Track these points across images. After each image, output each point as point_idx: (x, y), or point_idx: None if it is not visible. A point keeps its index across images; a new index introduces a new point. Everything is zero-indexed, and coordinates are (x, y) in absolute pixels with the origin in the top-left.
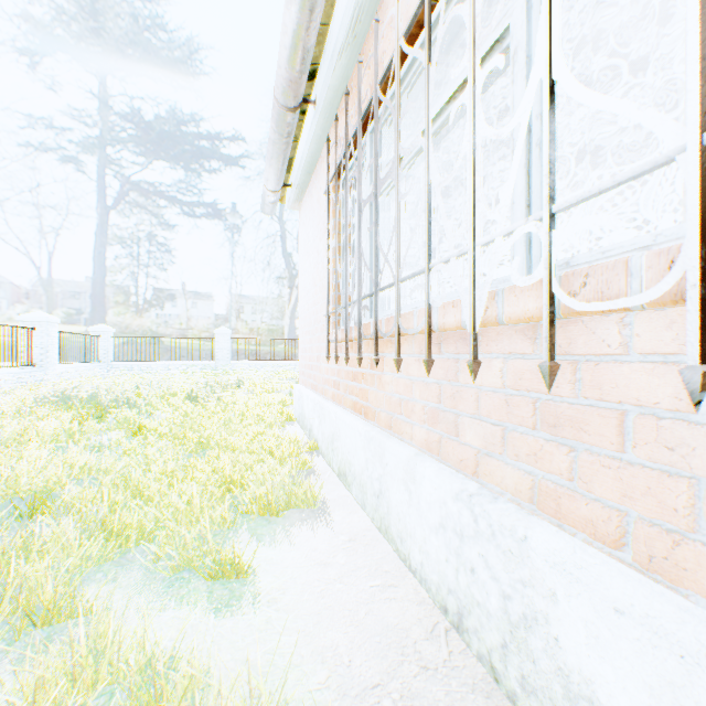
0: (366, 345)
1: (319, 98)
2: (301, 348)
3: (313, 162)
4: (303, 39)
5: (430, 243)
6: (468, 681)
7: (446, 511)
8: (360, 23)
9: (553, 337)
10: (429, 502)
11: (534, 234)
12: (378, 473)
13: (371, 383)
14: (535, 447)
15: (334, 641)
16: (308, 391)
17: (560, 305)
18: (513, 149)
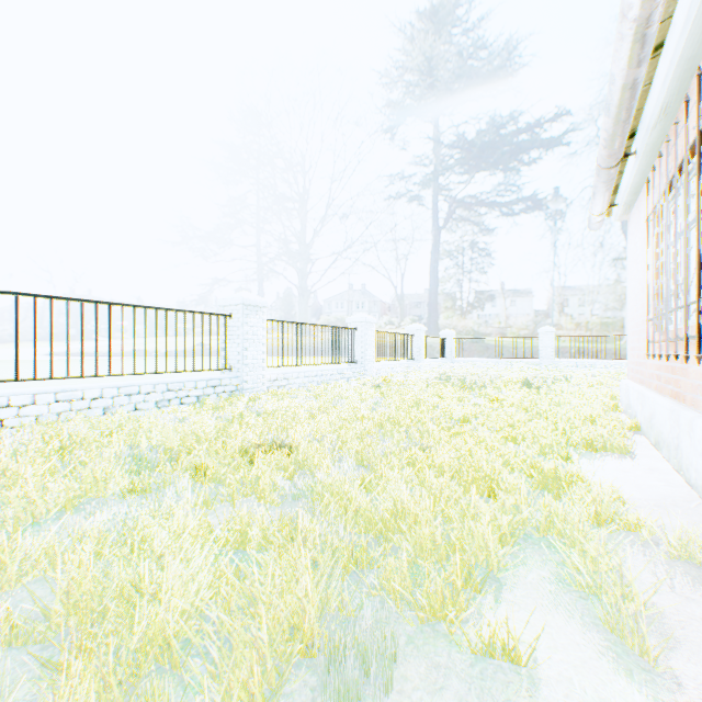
0: (677, 345)
1: (637, 152)
2: (629, 346)
3: (638, 186)
4: (618, 135)
5: (699, 285)
6: (699, 513)
7: None
8: (668, 108)
9: None
10: (697, 439)
11: None
12: (675, 433)
13: (680, 374)
14: None
15: (621, 487)
16: (633, 384)
17: None
18: None
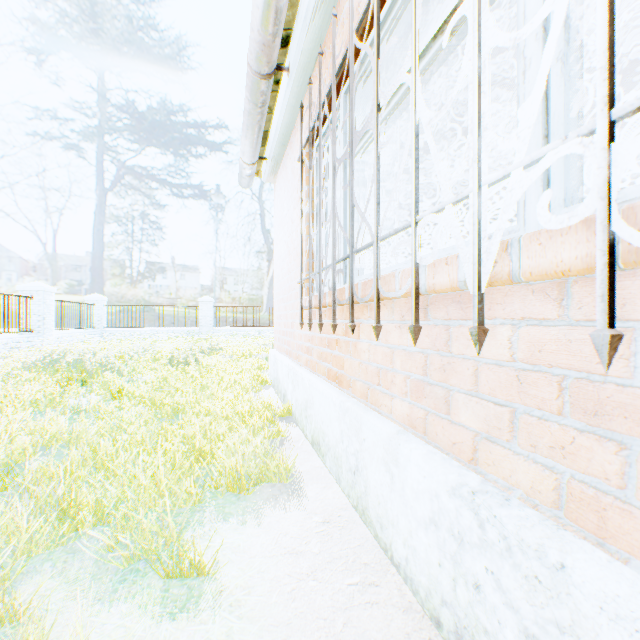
0: (341, 311)
1: (292, 64)
2: (276, 314)
3: (287, 133)
4: None
5: (417, 192)
6: None
7: (438, 506)
8: None
9: (612, 294)
10: (416, 491)
11: (554, 170)
12: (355, 448)
13: (345, 350)
14: (563, 438)
15: None
16: (282, 356)
17: (621, 250)
18: (524, 69)
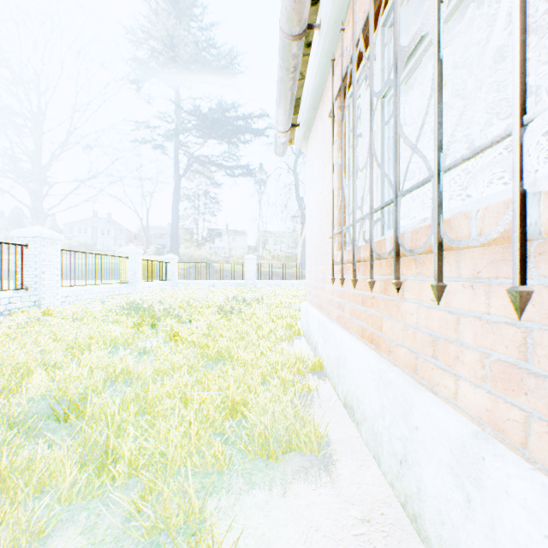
0: (377, 266)
1: (323, 18)
2: (308, 269)
3: (318, 96)
4: None
5: (524, 78)
6: None
7: None
8: None
9: None
10: None
11: None
12: (401, 433)
13: (384, 310)
14: None
15: None
16: (313, 309)
17: None
18: None
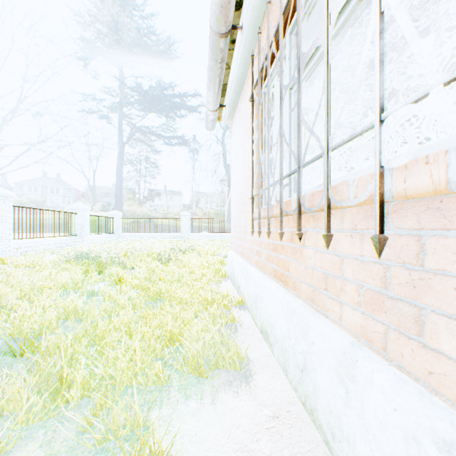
0: (286, 221)
1: (245, 22)
2: (233, 224)
3: (241, 83)
4: None
5: (382, 87)
6: None
7: (419, 454)
8: None
9: None
10: (382, 420)
11: None
12: (302, 348)
13: (290, 255)
14: None
15: None
16: (237, 256)
17: None
18: None
